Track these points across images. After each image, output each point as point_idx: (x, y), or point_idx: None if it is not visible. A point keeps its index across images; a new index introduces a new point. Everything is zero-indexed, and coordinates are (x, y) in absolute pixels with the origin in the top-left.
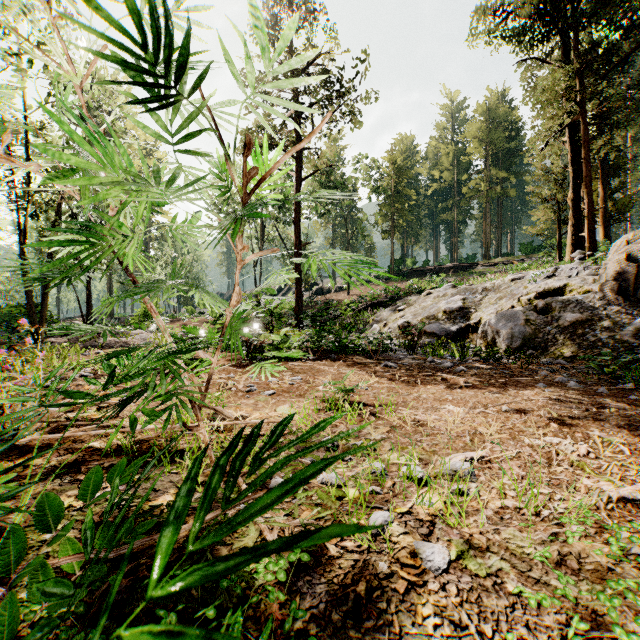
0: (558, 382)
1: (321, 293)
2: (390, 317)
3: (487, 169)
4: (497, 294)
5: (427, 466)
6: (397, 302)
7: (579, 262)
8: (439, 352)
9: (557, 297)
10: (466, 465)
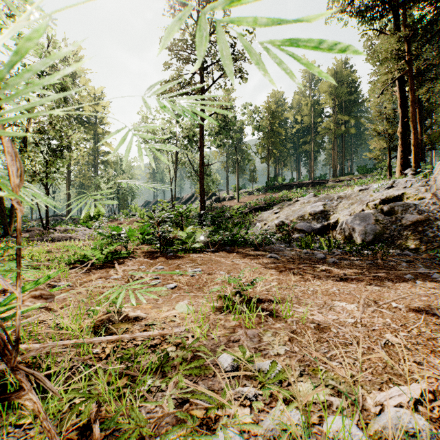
0: (421, 273)
1: (218, 201)
2: (269, 218)
3: (335, 114)
4: (349, 201)
5: (355, 410)
6: (273, 207)
7: (411, 176)
8: (311, 245)
9: (398, 202)
10: (419, 421)
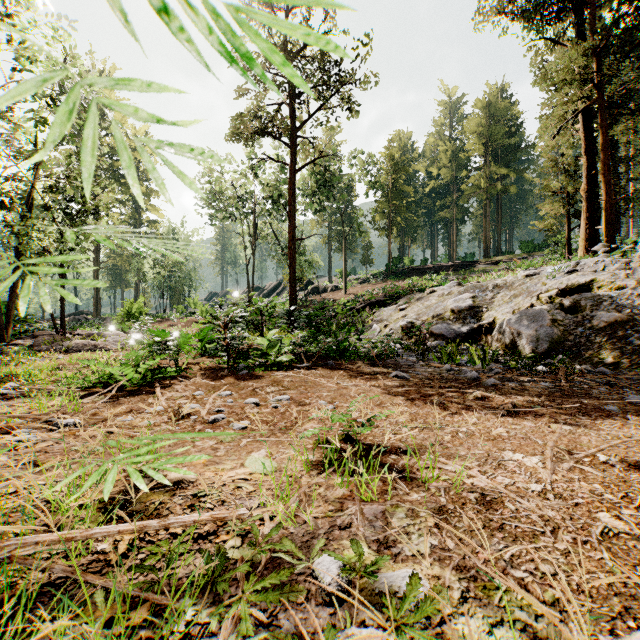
0: (632, 403)
1: (317, 292)
2: (391, 317)
3: (487, 165)
4: (511, 291)
5: None
6: (398, 301)
7: (604, 255)
8: (456, 358)
9: (586, 294)
10: None
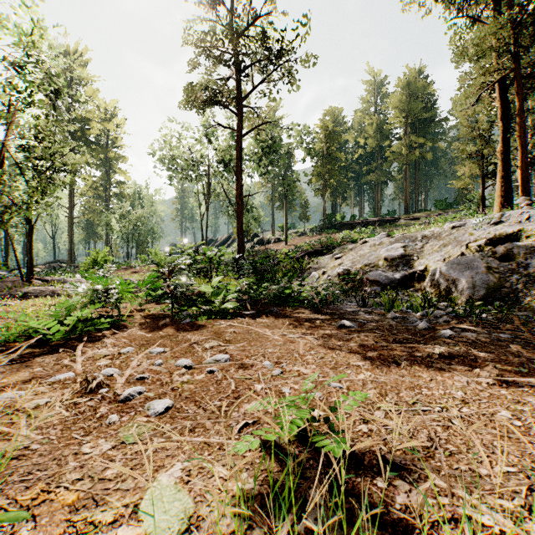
0: None
1: (262, 243)
2: (328, 265)
3: (407, 135)
4: (439, 241)
5: None
6: (333, 250)
7: (527, 208)
8: (398, 305)
9: (516, 243)
10: None
